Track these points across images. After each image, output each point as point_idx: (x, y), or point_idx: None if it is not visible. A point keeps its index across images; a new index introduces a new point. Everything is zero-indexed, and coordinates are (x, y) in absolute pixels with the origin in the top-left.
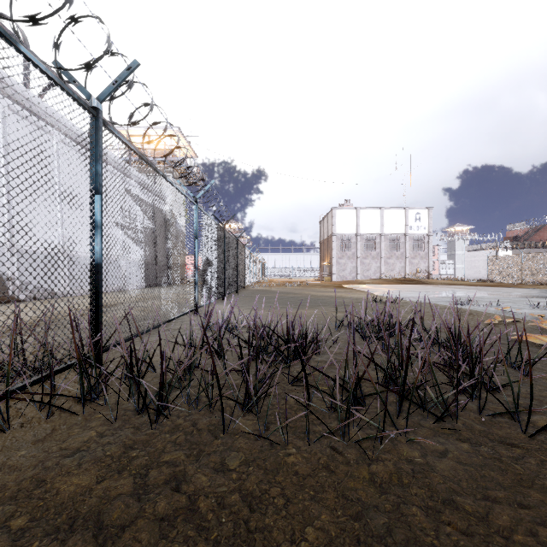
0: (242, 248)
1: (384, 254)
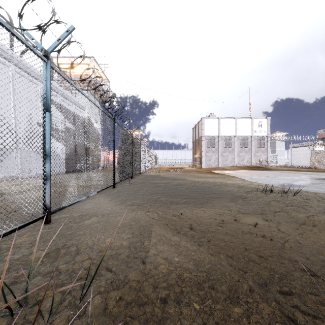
0: (137, 142)
1: (237, 149)
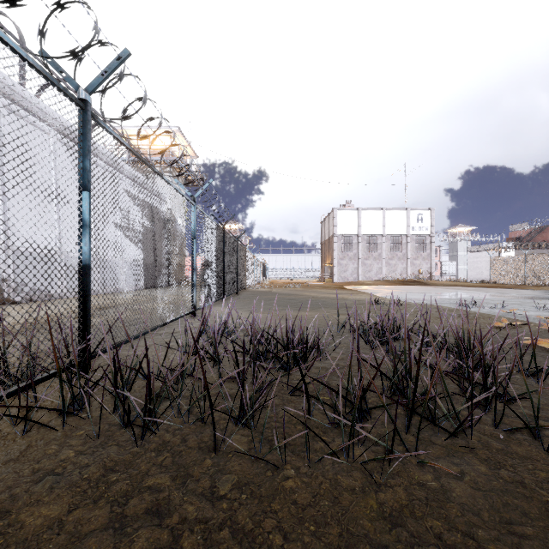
0: (242, 249)
1: (385, 255)
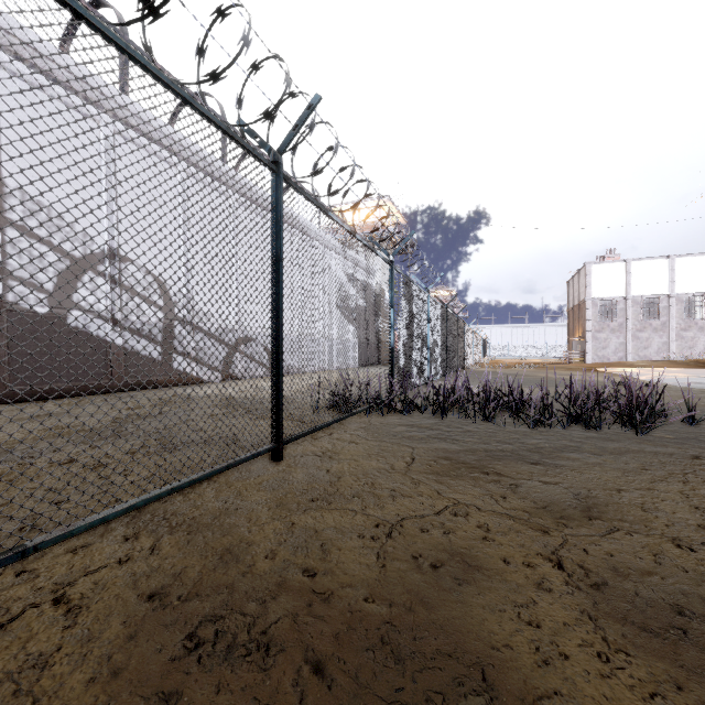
0: (461, 324)
1: (675, 324)
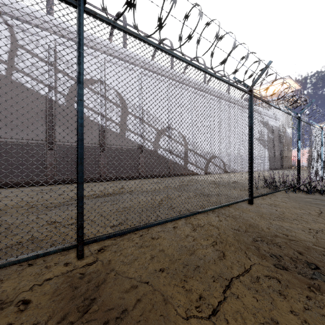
0: None
1: None
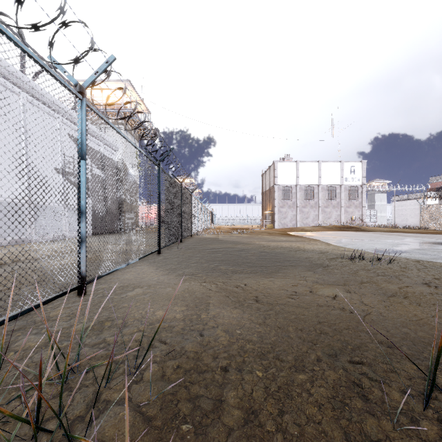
0: (188, 195)
1: (321, 203)
